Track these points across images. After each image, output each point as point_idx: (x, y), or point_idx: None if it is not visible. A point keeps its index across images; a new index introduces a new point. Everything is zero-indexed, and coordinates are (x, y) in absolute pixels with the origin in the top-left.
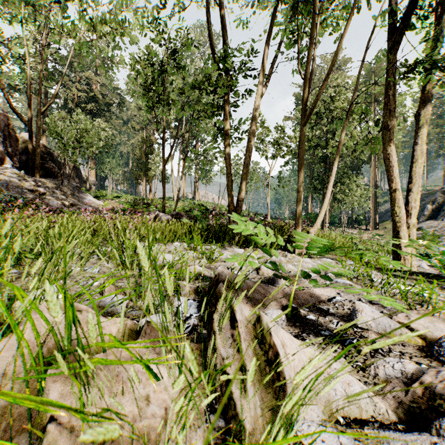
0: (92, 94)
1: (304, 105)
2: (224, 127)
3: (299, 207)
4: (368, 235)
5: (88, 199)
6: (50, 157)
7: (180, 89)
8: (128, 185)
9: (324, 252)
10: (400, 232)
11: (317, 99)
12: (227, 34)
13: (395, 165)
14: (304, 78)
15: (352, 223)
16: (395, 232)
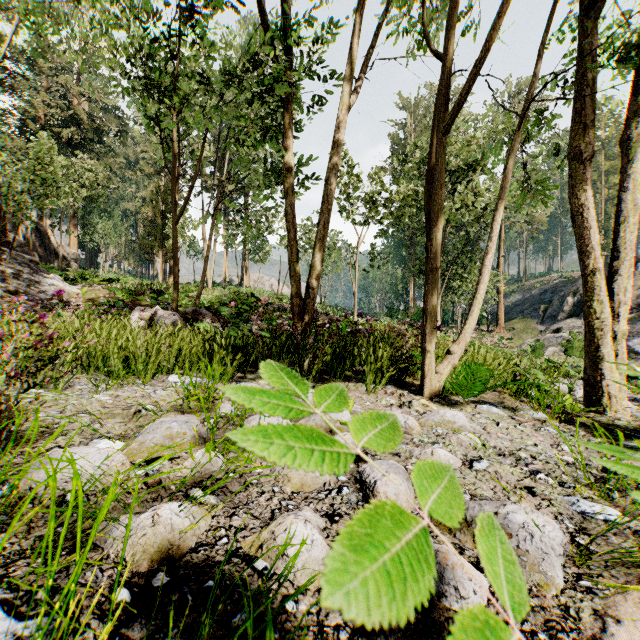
0: (71, 112)
1: (445, 89)
2: (283, 157)
3: (432, 301)
4: (491, 339)
5: (50, 284)
6: None
7: (198, 73)
8: (136, 263)
9: (477, 389)
10: (602, 348)
11: (476, 72)
12: None
13: (593, 225)
14: (448, 32)
15: None
16: (593, 347)
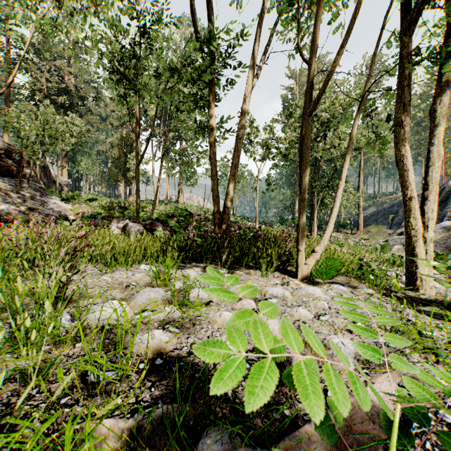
0: (63, 85)
1: (310, 88)
2: (208, 121)
3: (303, 219)
4: (353, 239)
5: (53, 203)
6: (9, 153)
7: (154, 71)
8: (106, 187)
9: (332, 274)
10: (416, 248)
11: (328, 79)
12: (211, 13)
13: (410, 168)
14: (311, 54)
15: (338, 227)
16: (411, 248)
